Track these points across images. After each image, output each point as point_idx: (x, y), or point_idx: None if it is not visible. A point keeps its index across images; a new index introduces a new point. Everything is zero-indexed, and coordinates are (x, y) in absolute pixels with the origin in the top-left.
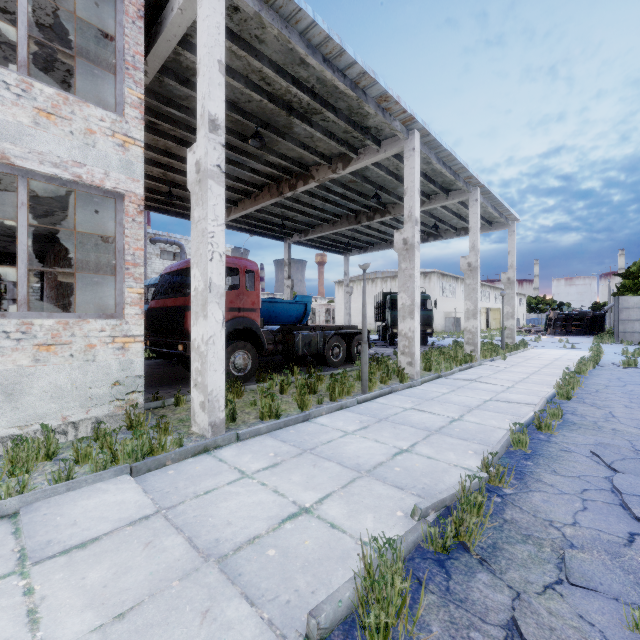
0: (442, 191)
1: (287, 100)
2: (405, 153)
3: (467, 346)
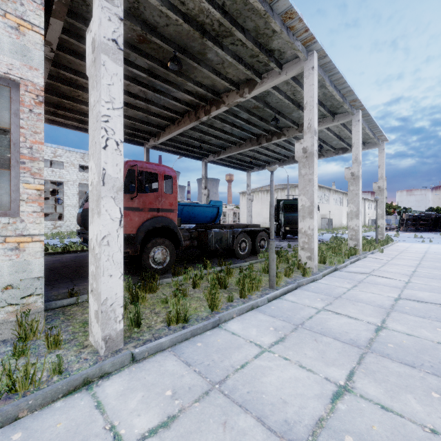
0: (330, 114)
1: (200, 22)
2: (305, 72)
3: (350, 241)
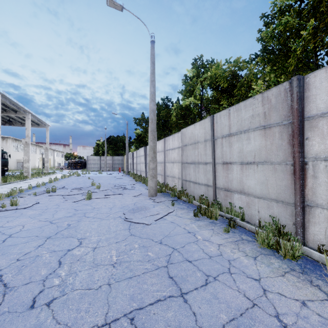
0: (13, 111)
1: None
2: None
3: (25, 173)
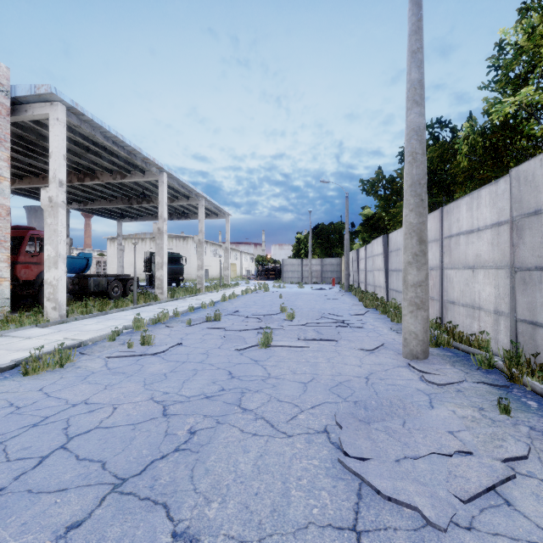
0: (184, 197)
1: (86, 145)
2: (159, 182)
3: (198, 285)
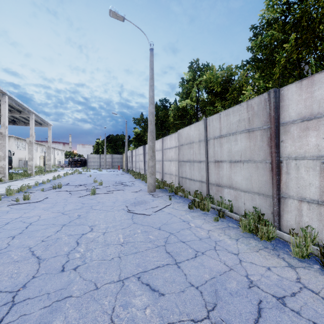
0: (18, 111)
1: None
2: (1, 102)
3: (29, 171)
